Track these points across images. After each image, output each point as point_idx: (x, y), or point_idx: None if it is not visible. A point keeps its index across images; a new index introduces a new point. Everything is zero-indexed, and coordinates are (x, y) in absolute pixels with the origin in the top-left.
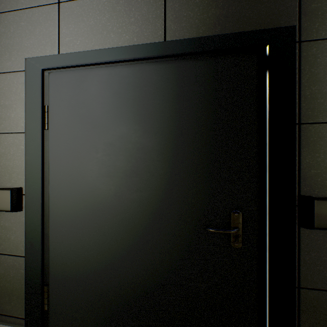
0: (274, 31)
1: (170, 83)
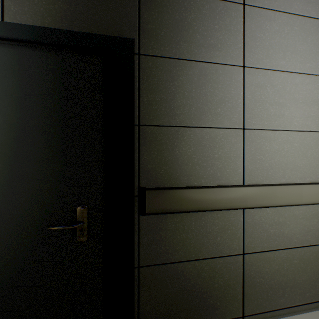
0: (117, 39)
1: (8, 70)
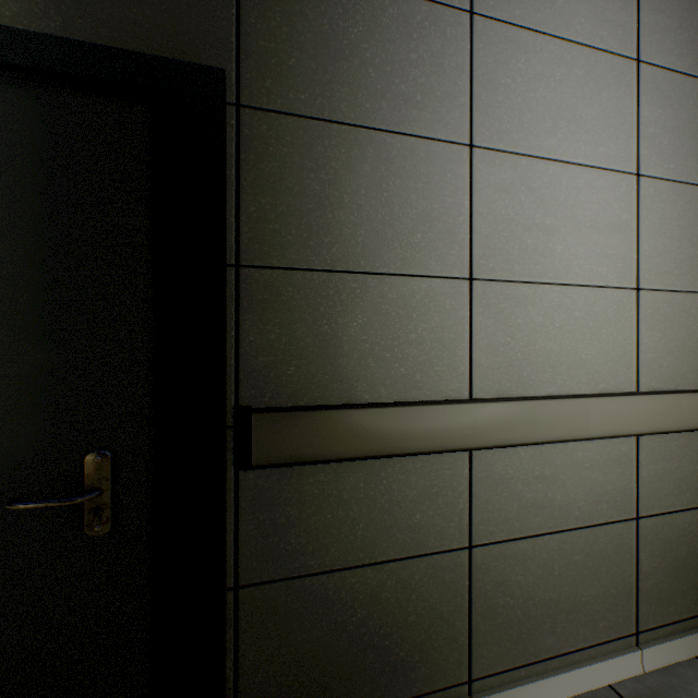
0: (183, 68)
1: None
